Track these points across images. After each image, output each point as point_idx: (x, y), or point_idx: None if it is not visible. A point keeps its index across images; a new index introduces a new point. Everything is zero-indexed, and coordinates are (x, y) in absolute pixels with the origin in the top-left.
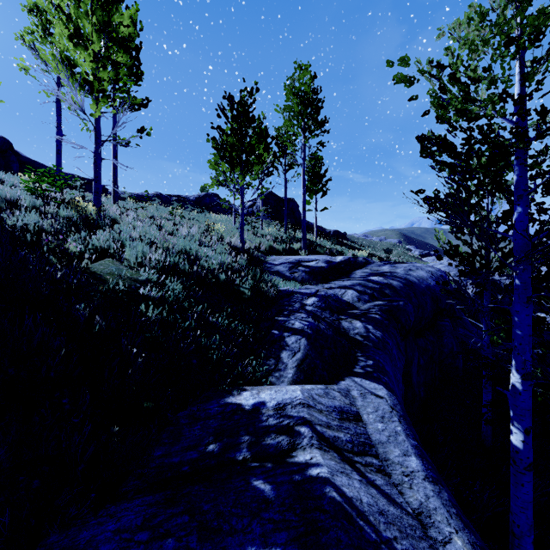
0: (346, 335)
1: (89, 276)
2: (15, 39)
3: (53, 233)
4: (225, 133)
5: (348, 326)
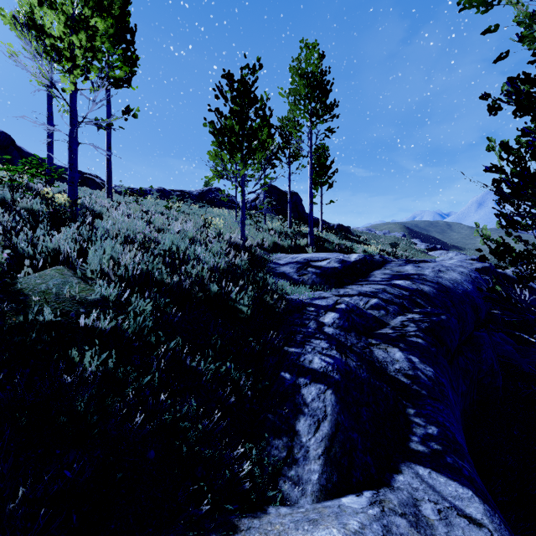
0: (385, 374)
1: (5, 298)
2: (4, 23)
3: (5, 231)
4: (224, 116)
5: (383, 356)
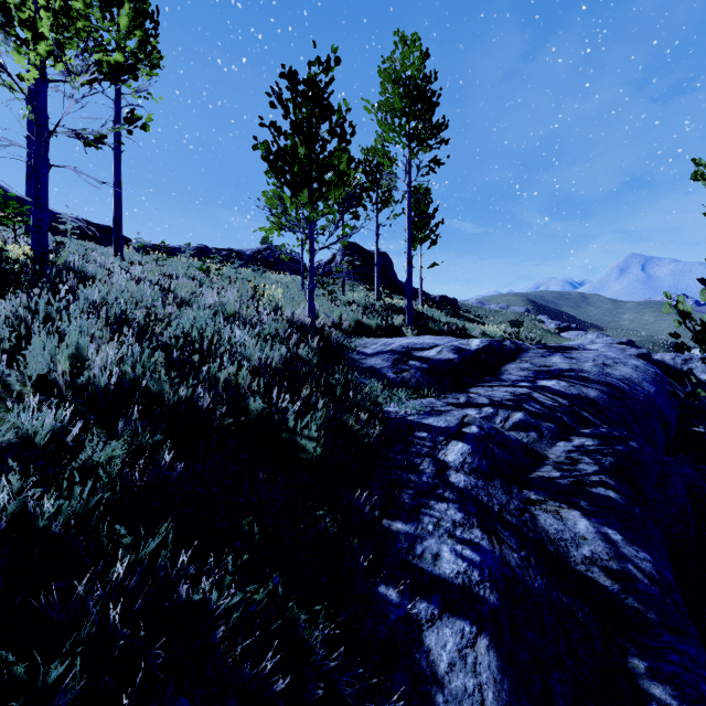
0: (568, 569)
1: None
2: None
3: None
4: (283, 133)
5: (557, 528)
